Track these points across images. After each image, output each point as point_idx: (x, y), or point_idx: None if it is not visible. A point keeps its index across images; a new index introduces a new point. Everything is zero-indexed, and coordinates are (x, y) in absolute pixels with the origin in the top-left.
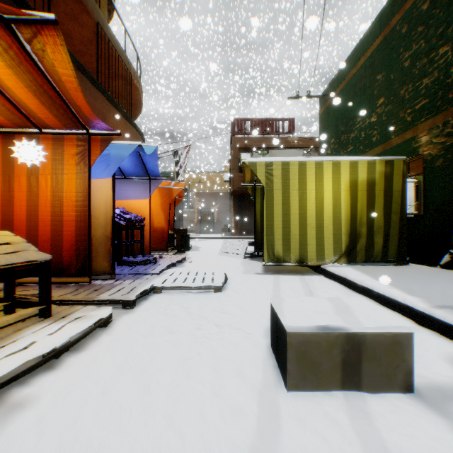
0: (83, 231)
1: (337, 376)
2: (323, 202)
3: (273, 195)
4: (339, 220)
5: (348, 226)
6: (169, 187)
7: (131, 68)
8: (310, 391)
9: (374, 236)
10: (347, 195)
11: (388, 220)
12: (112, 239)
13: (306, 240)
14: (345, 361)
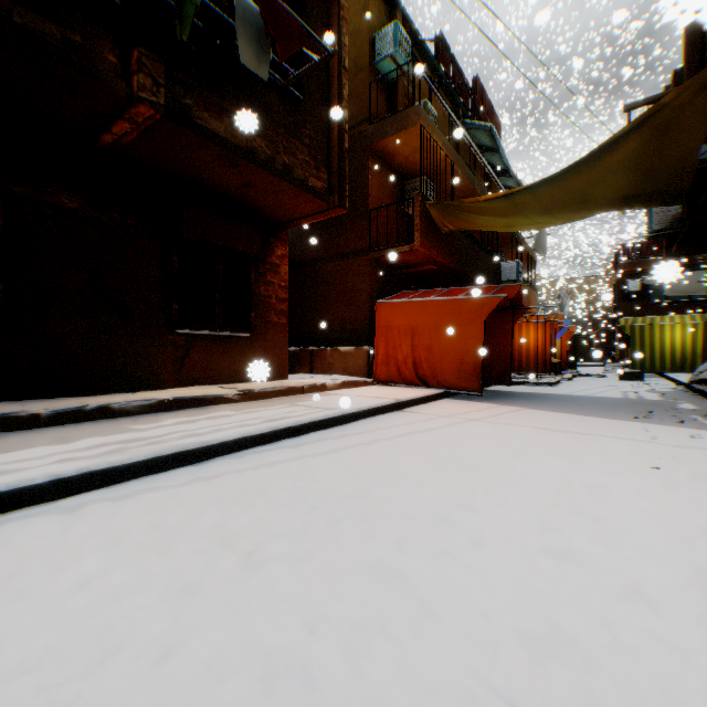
0: (552, 356)
1: (627, 378)
2: (663, 343)
3: (633, 340)
4: (672, 352)
5: (677, 354)
6: (566, 332)
7: (534, 256)
8: (622, 380)
9: (694, 359)
10: (677, 340)
11: (704, 352)
12: (560, 359)
13: (652, 361)
14: (629, 376)
